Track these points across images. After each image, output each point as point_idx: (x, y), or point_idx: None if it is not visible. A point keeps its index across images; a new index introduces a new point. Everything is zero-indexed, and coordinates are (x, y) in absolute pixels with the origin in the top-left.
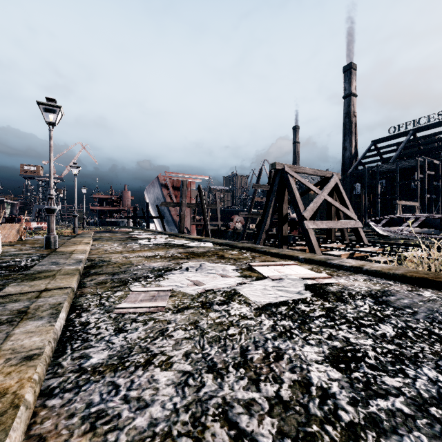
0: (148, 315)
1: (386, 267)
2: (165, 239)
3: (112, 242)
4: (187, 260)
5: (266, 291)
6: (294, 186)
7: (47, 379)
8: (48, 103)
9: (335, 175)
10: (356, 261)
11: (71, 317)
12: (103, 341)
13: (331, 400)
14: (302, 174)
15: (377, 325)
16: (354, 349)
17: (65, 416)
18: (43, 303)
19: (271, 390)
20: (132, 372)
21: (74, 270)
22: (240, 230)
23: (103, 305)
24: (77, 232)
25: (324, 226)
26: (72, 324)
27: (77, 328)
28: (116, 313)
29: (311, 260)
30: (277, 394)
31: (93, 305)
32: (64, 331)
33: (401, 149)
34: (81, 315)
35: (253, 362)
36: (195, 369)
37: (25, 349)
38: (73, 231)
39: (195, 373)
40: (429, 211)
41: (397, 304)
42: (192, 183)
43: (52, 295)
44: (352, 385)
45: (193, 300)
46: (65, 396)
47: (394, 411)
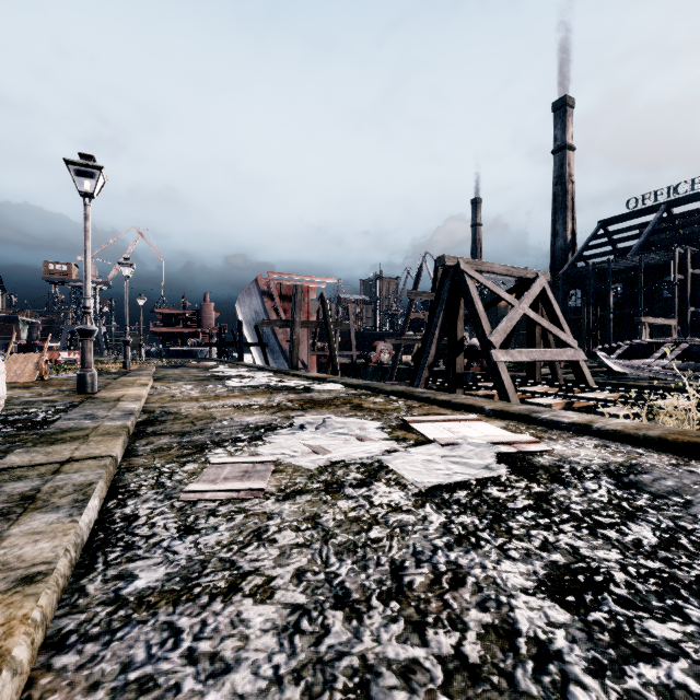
0: (236, 505)
1: (631, 425)
2: (267, 378)
3: (183, 382)
4: (302, 411)
5: (433, 465)
6: (475, 294)
7: (58, 617)
8: (82, 162)
9: (541, 275)
10: (580, 415)
11: (109, 506)
12: (159, 549)
13: (556, 664)
14: (487, 274)
15: (625, 525)
16: (589, 567)
17: (82, 688)
18: (64, 483)
19: (447, 643)
20: (205, 606)
21: (119, 428)
22: (387, 364)
23: (162, 486)
24: (130, 367)
25: (523, 358)
26: (110, 518)
27: (116, 525)
28: (183, 499)
29: (504, 412)
30: (458, 651)
31: (146, 486)
32: (95, 530)
33: (647, 234)
34: (125, 504)
35: (413, 589)
36: (313, 601)
37: (24, 563)
38: (124, 366)
39: (312, 609)
40: (694, 334)
41: (655, 489)
42: (311, 289)
43: (79, 470)
44: (591, 635)
45: (311, 479)
46: (87, 650)
47: (673, 689)
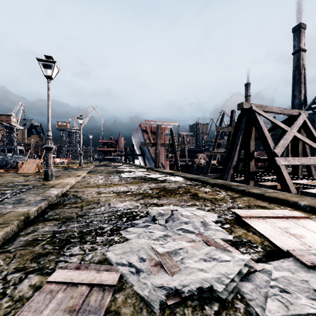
0: None
1: None
2: (142, 172)
3: (100, 174)
4: (157, 199)
5: None
6: (262, 124)
7: None
8: (45, 59)
9: (302, 112)
10: None
11: None
12: None
13: None
14: (268, 113)
15: None
16: None
17: None
18: None
19: None
20: None
21: (19, 215)
22: (203, 165)
23: None
24: (82, 166)
25: (296, 163)
26: None
27: None
28: None
29: None
30: None
31: None
32: None
33: None
34: None
35: None
36: None
37: None
38: (79, 165)
39: None
40: None
41: None
42: (165, 129)
43: None
44: None
45: None
46: None
47: None
